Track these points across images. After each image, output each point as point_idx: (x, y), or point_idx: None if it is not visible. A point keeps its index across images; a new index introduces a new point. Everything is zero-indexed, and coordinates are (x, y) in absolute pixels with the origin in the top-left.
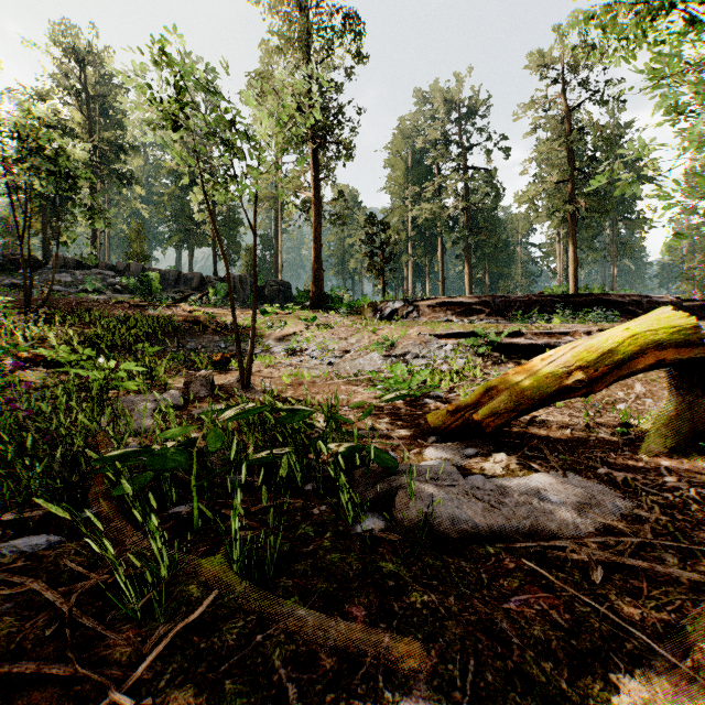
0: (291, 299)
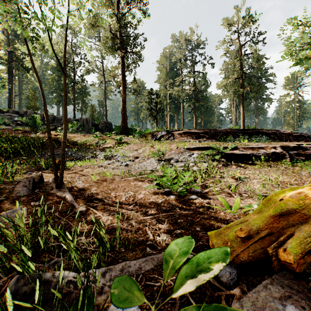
0: (112, 130)
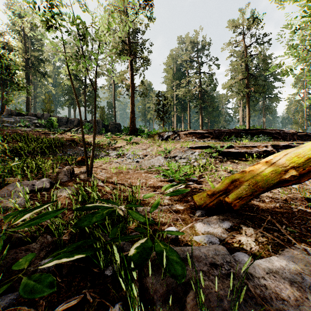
0: (121, 131)
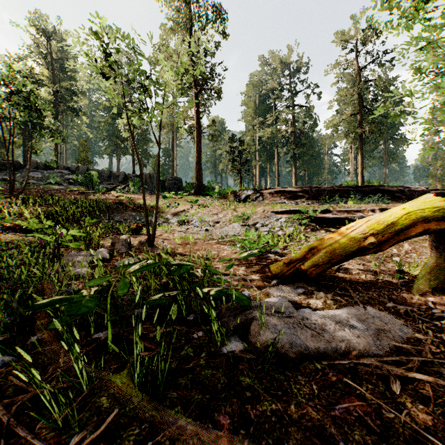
0: (182, 188)
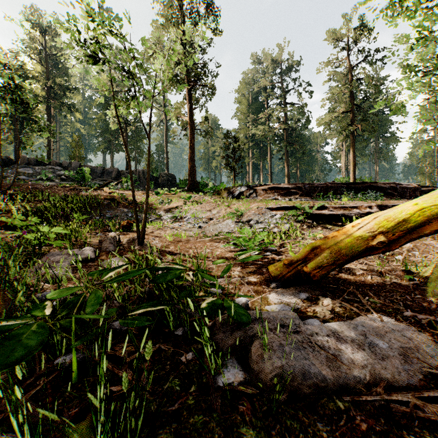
0: (175, 185)
